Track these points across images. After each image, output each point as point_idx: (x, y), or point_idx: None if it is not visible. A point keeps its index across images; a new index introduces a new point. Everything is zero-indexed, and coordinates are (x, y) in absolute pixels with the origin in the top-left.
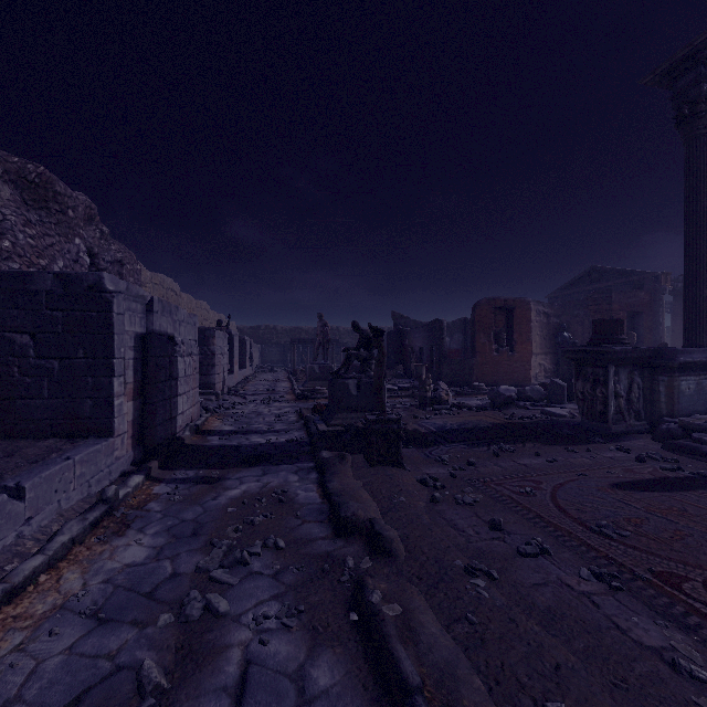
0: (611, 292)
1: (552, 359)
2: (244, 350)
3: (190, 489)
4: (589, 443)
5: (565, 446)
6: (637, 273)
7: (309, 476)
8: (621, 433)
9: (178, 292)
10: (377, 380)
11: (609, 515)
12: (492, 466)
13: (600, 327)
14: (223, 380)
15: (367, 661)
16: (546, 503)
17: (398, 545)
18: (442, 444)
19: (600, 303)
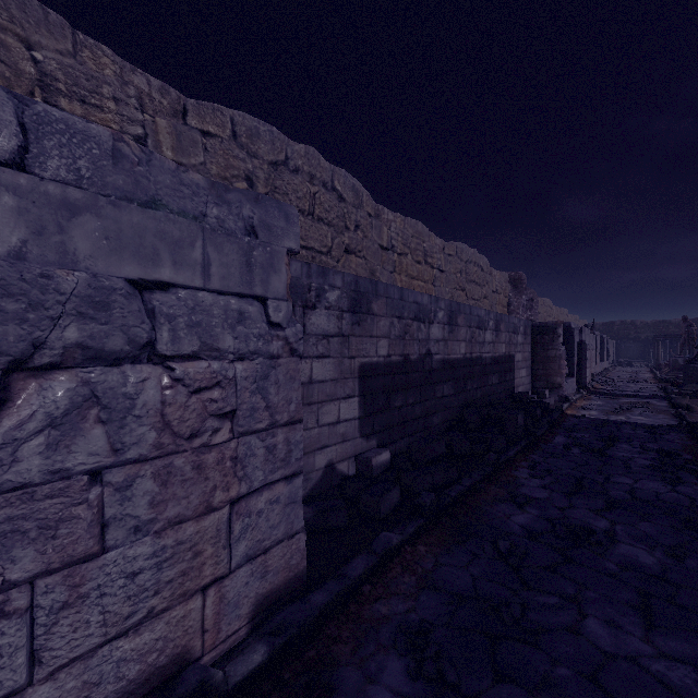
0: None
1: None
2: (602, 346)
3: (605, 398)
4: None
5: None
6: None
7: (663, 402)
8: None
9: (551, 306)
10: None
11: None
12: None
13: None
14: (592, 367)
15: (674, 416)
16: None
17: (696, 409)
18: None
19: None
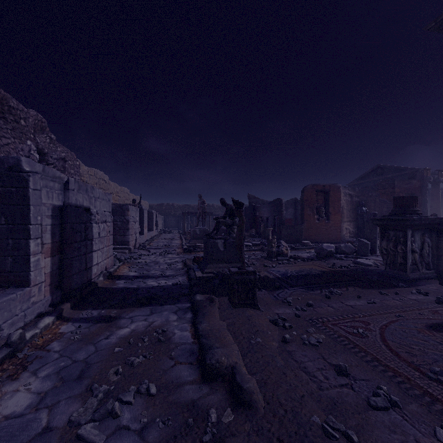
0: (394, 180)
1: (354, 225)
2: (152, 219)
3: (90, 328)
4: (395, 287)
5: (378, 290)
6: (408, 169)
7: (186, 316)
8: (416, 279)
9: (107, 181)
10: (238, 241)
11: (437, 359)
12: (326, 307)
13: (400, 202)
14: (135, 239)
15: None
16: (378, 344)
17: (257, 396)
18: (286, 288)
19: (386, 187)
